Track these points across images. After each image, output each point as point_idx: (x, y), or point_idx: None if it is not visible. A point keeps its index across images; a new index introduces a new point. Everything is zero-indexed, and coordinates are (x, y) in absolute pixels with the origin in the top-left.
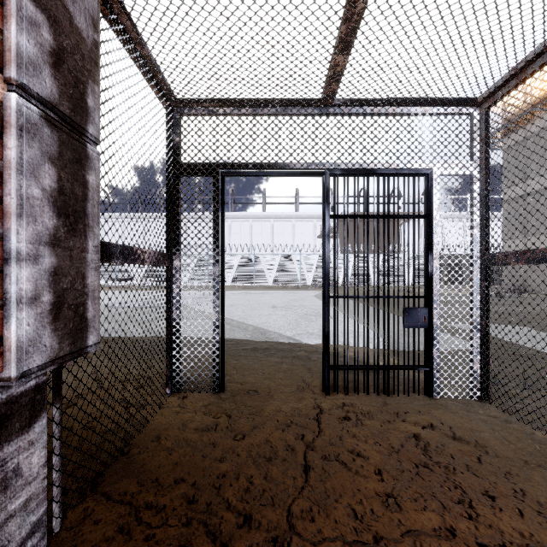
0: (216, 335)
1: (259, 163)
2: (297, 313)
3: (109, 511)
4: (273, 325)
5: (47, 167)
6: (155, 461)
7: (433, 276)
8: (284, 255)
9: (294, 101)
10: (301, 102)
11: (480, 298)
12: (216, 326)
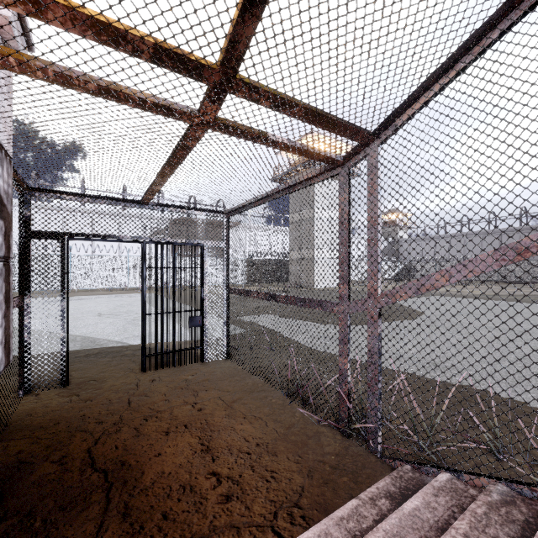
0: (64, 347)
1: (97, 234)
2: (125, 319)
3: (20, 441)
4: (101, 333)
5: (4, 285)
6: (35, 422)
7: (204, 299)
8: (109, 257)
9: (123, 200)
10: (127, 201)
11: (226, 309)
12: (64, 341)
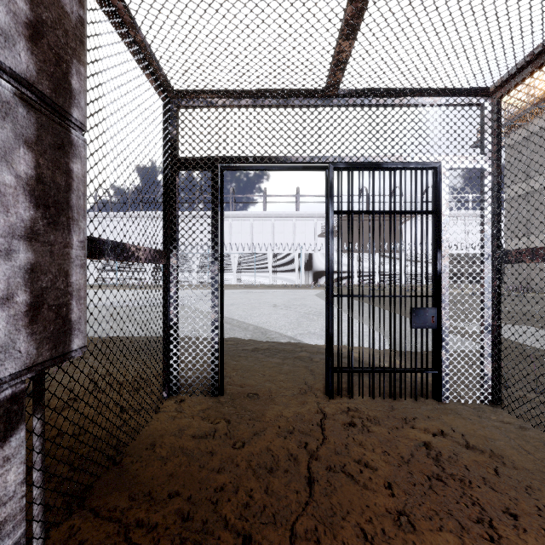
0: (215, 336)
1: (259, 157)
2: (298, 312)
3: (96, 530)
4: (273, 324)
5: (22, 152)
6: (148, 472)
7: (442, 274)
8: (284, 254)
9: (296, 91)
10: (303, 93)
11: (492, 298)
12: (215, 326)
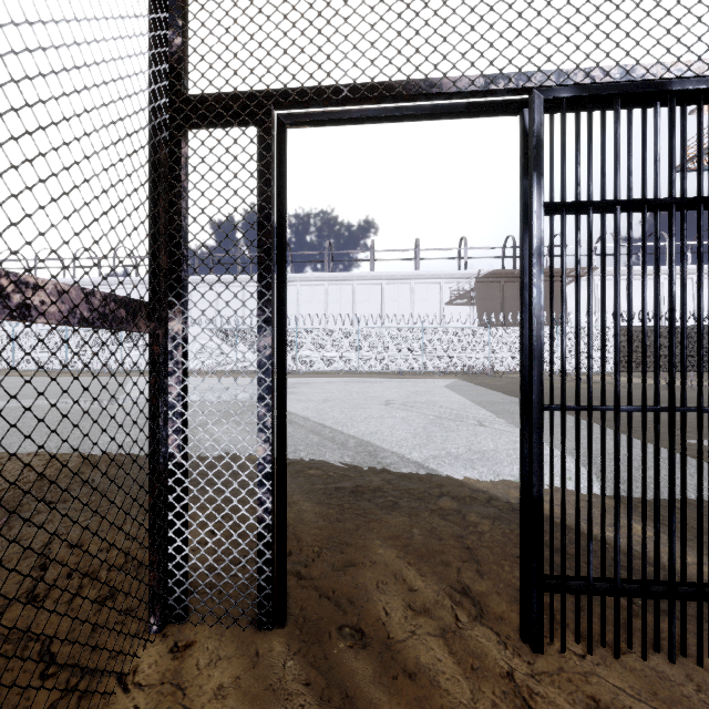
0: (265, 495)
1: (366, 84)
2: (425, 415)
3: None
4: (388, 437)
5: None
6: None
7: None
8: (399, 330)
9: None
10: None
11: None
12: (265, 473)
